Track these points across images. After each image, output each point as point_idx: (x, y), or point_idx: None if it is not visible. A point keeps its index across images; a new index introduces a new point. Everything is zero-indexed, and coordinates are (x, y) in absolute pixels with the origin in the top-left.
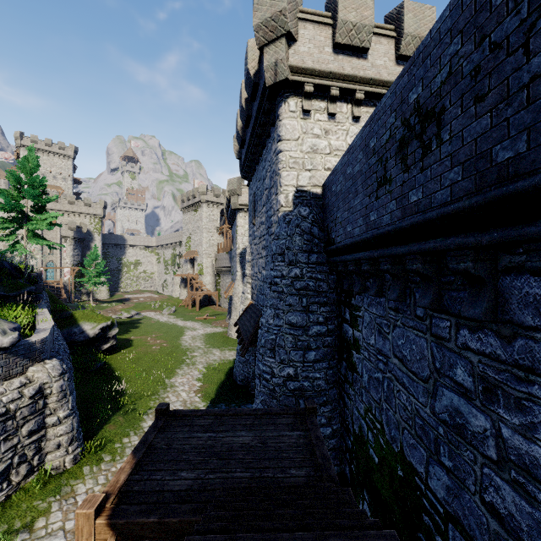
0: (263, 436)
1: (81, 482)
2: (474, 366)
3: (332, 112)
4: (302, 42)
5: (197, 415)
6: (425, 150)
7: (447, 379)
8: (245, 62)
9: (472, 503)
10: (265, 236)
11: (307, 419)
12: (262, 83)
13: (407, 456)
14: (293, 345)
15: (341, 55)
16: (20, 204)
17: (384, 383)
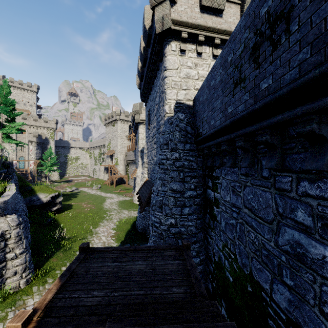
0: (153, 264)
1: (31, 297)
2: (314, 208)
3: (199, 52)
4: (180, 4)
5: (108, 250)
6: (275, 45)
7: (289, 220)
8: (143, 22)
9: (311, 313)
10: (155, 135)
11: (184, 252)
12: (154, 33)
13: (255, 277)
14: (174, 203)
15: (205, 14)
16: None
17: (237, 226)
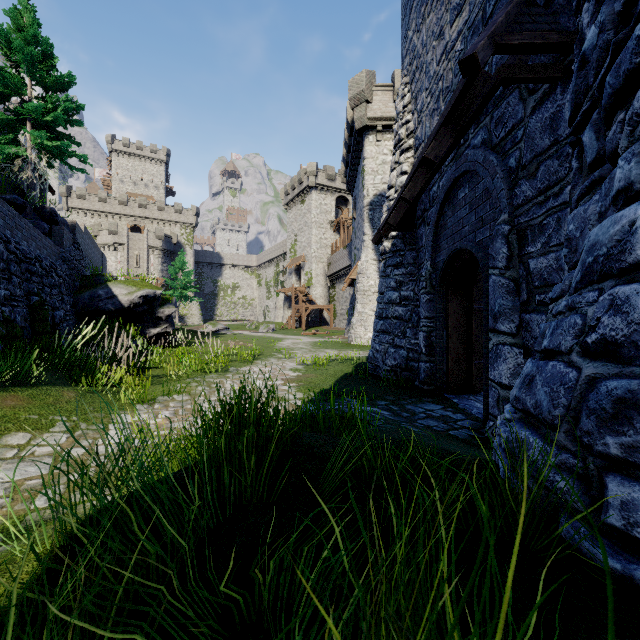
0: None
1: None
2: None
3: None
4: None
5: None
6: None
7: None
8: None
9: None
10: None
11: None
12: None
13: None
14: None
15: None
16: (18, 81)
17: None
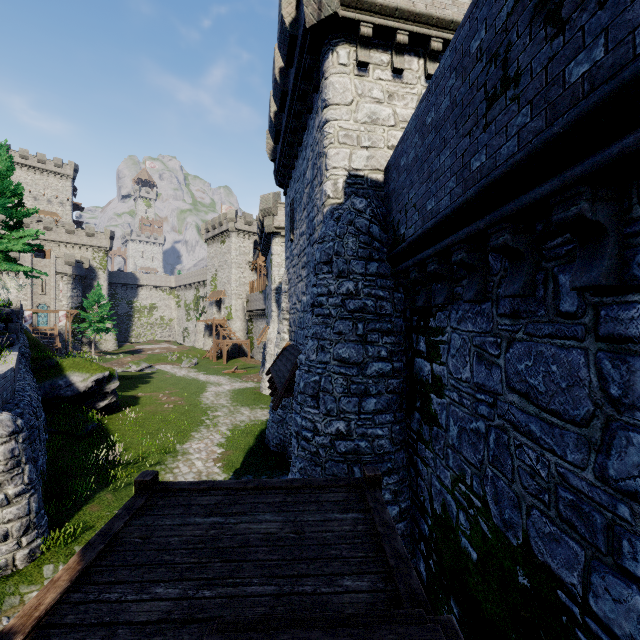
0: (299, 521)
1: (37, 588)
2: None
3: (398, 68)
4: None
5: (199, 489)
6: None
7: None
8: (279, 11)
9: None
10: (305, 249)
11: (367, 494)
12: (301, 31)
13: (537, 553)
14: (345, 389)
15: None
16: None
17: (489, 436)
